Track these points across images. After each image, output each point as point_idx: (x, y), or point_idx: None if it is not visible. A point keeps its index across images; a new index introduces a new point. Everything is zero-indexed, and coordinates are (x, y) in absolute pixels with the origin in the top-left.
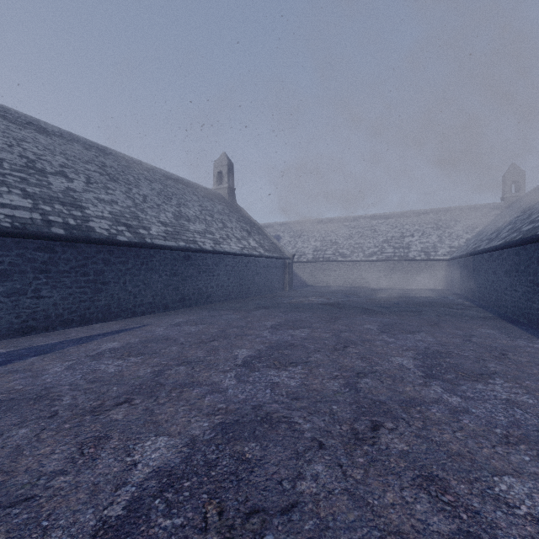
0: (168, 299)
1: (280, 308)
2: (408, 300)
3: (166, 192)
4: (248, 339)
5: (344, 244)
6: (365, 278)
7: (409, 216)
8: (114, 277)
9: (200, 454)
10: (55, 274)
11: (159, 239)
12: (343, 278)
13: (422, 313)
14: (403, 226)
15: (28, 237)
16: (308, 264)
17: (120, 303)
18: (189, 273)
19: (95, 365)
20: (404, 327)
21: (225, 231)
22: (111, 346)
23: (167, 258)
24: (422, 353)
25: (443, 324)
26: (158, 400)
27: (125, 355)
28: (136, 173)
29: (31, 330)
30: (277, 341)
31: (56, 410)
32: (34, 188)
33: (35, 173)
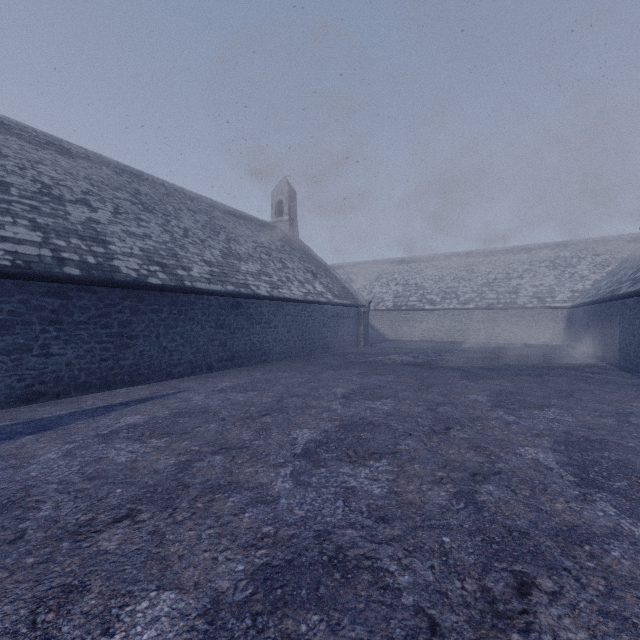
0: (212, 357)
1: (354, 370)
2: (520, 359)
3: (213, 225)
4: (312, 414)
5: (432, 289)
6: (459, 331)
7: (517, 253)
8: (144, 329)
9: (224, 636)
10: (68, 326)
11: (202, 282)
12: (431, 330)
13: (545, 379)
14: (509, 266)
15: (33, 279)
16: (388, 313)
17: (151, 362)
18: (239, 324)
19: (103, 450)
20: (525, 398)
21: (285, 272)
22: (131, 421)
23: (211, 306)
24: (563, 441)
25: (579, 395)
26: (175, 515)
27: (146, 436)
28: (177, 202)
29: (38, 397)
30: (351, 417)
31: (24, 528)
32: (46, 218)
33: (50, 201)
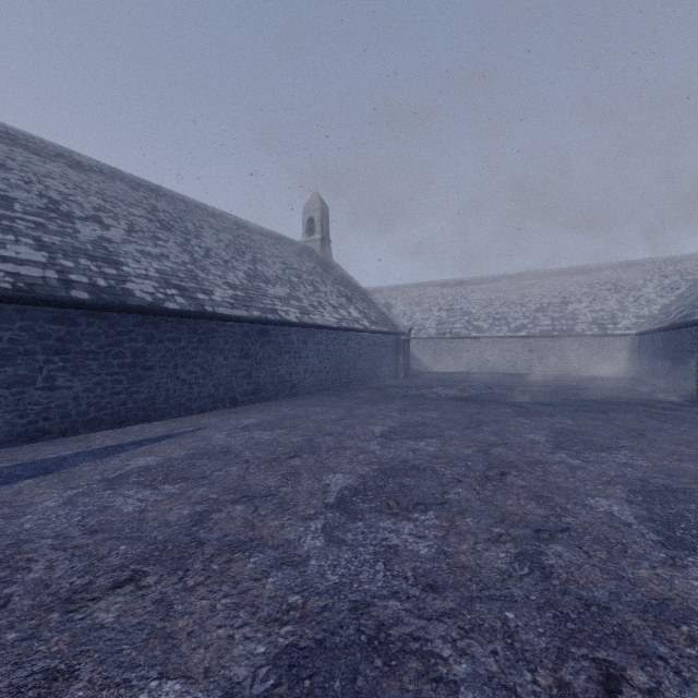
0: (236, 390)
1: (394, 404)
2: (580, 393)
3: (237, 244)
4: (347, 456)
5: (479, 314)
6: (510, 361)
7: (574, 275)
8: (160, 360)
9: None
10: (76, 356)
11: (224, 307)
12: (478, 361)
13: (610, 415)
14: (565, 289)
15: (36, 304)
16: (430, 341)
17: (168, 396)
18: (265, 354)
19: (109, 497)
20: (590, 438)
21: (316, 296)
22: (143, 463)
23: (235, 334)
24: (639, 490)
25: (652, 435)
26: (186, 579)
27: (159, 481)
28: (199, 219)
29: (42, 435)
30: (391, 460)
31: (9, 594)
32: (52, 236)
33: (58, 218)
